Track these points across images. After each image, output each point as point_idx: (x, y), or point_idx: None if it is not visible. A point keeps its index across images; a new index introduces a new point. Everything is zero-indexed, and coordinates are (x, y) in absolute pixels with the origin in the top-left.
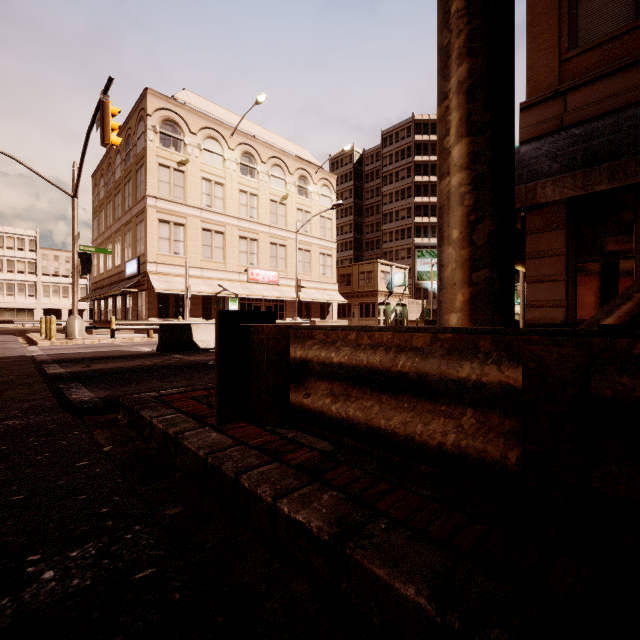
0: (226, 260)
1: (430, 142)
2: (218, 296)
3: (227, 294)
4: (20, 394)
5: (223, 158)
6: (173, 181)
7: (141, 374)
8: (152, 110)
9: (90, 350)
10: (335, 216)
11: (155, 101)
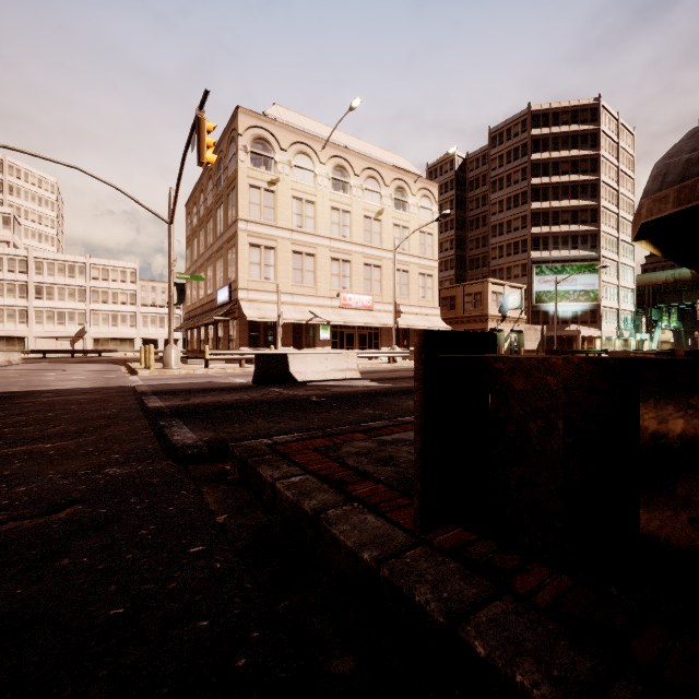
0: (317, 284)
1: (551, 136)
2: (309, 324)
3: (319, 321)
4: (122, 432)
5: (314, 174)
6: (263, 202)
7: (242, 411)
8: (243, 129)
9: (186, 381)
10: (436, 230)
11: (246, 119)
